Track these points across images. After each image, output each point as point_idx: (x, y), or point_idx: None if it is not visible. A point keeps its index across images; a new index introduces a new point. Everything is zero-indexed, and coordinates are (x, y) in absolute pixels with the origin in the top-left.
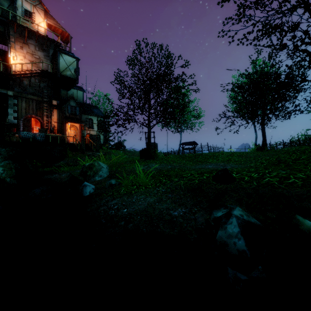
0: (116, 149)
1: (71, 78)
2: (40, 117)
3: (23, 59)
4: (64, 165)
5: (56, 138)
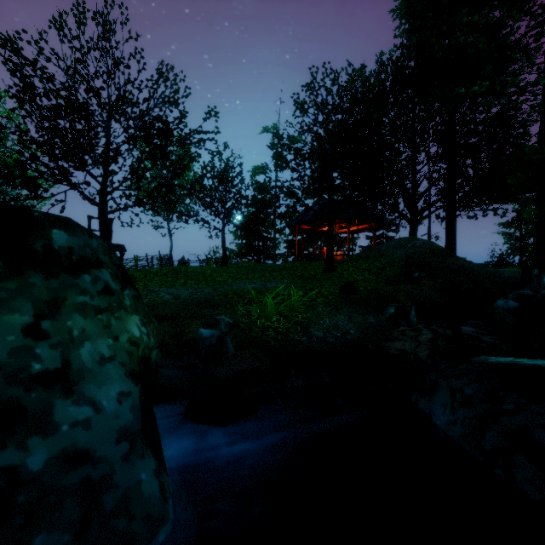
0: None
1: None
2: None
3: None
4: None
5: None
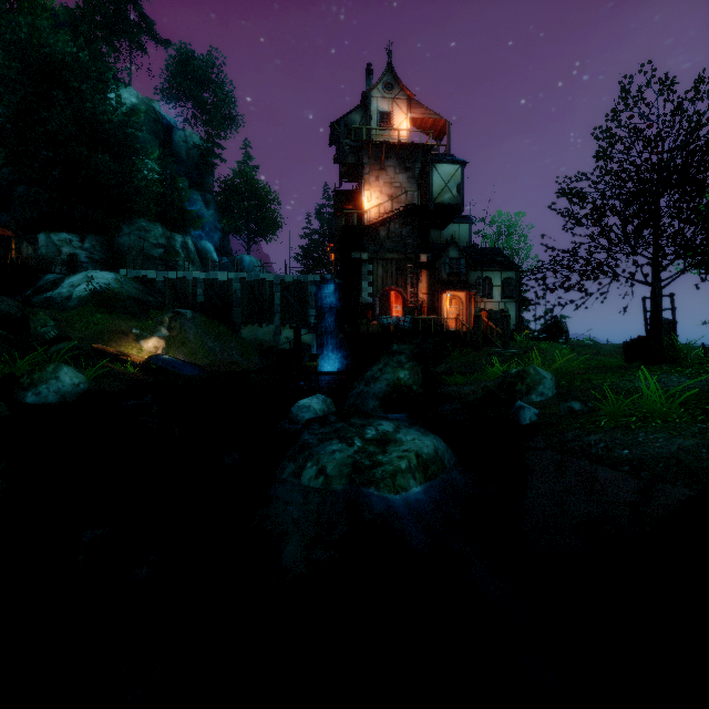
0: None
1: (451, 205)
2: (402, 289)
3: (379, 196)
4: (452, 372)
5: (429, 323)
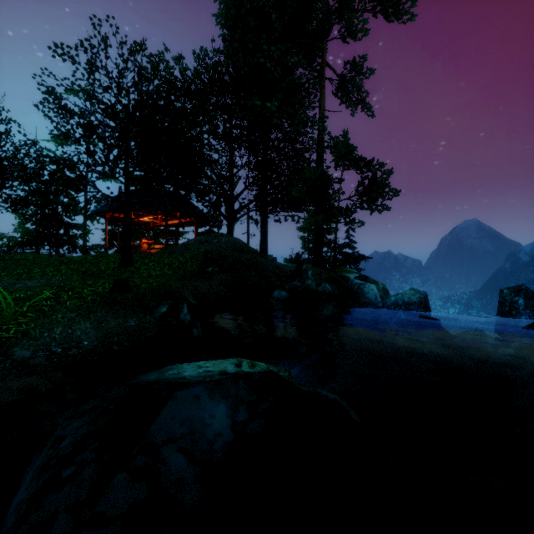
0: None
1: None
2: None
3: None
4: None
5: None
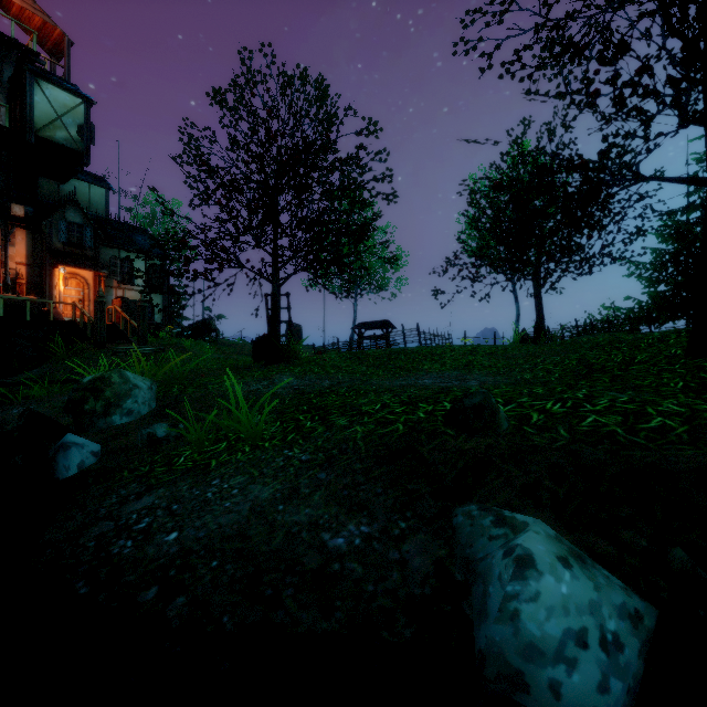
0: (196, 339)
1: (69, 149)
2: None
3: None
4: (37, 380)
5: (21, 306)
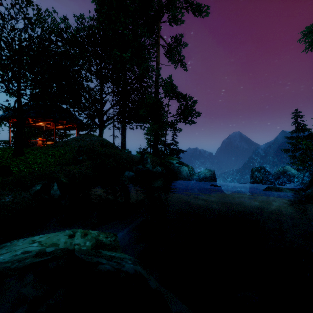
0: None
1: None
2: None
3: None
4: None
5: None
